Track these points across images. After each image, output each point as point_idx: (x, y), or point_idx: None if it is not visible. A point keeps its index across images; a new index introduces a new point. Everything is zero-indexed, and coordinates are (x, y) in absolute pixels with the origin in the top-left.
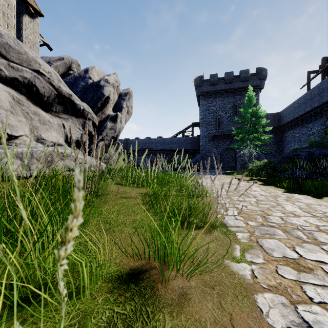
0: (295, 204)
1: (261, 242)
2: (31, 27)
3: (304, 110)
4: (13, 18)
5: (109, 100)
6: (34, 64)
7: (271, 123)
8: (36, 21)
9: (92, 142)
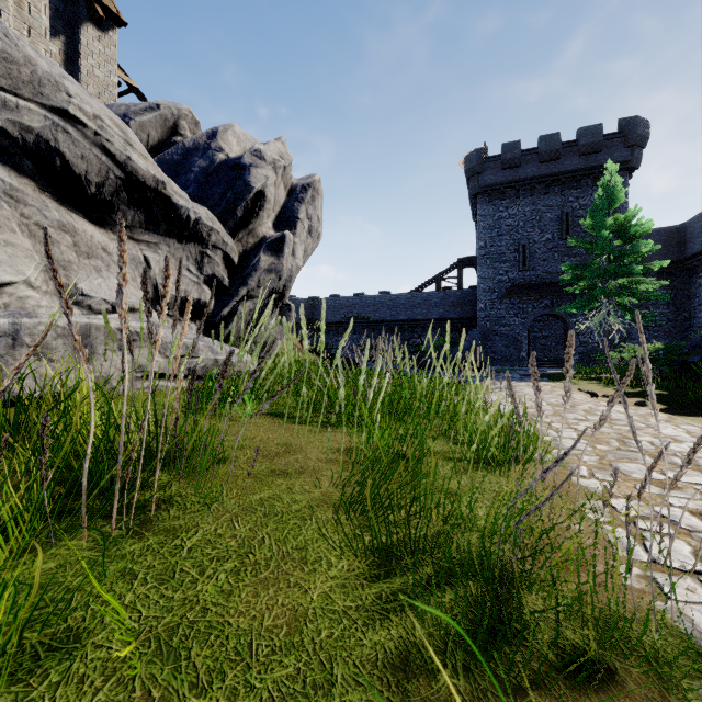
0: None
1: None
2: (100, 51)
3: None
4: (41, 13)
5: (265, 200)
6: (53, 93)
7: (660, 253)
8: (111, 38)
9: (224, 304)
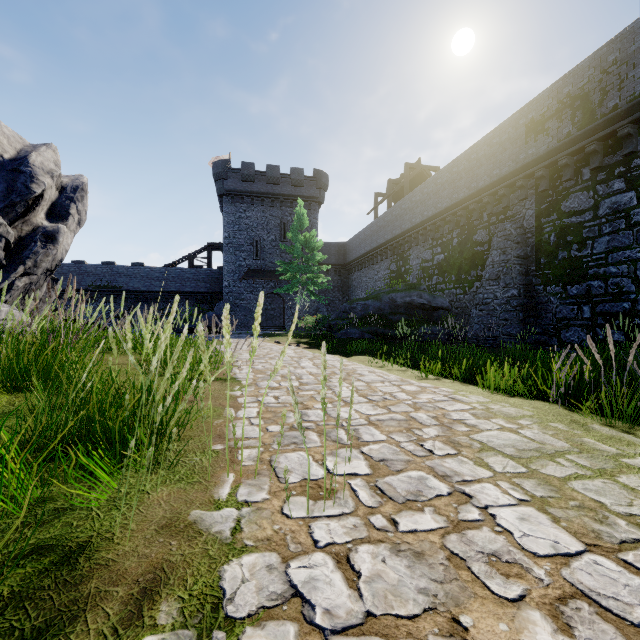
0: (313, 361)
1: (259, 383)
2: None
3: (370, 246)
4: None
5: (43, 199)
6: None
7: (335, 258)
8: None
9: (2, 279)
